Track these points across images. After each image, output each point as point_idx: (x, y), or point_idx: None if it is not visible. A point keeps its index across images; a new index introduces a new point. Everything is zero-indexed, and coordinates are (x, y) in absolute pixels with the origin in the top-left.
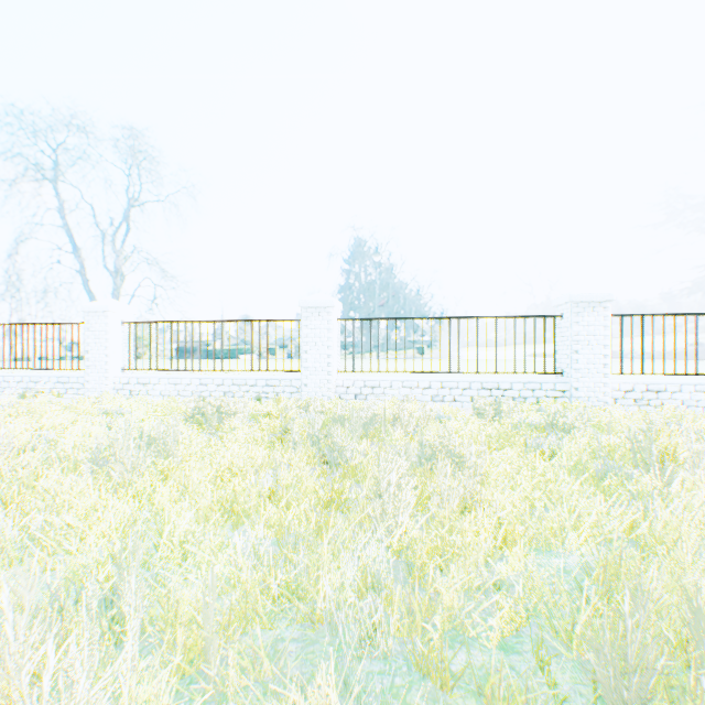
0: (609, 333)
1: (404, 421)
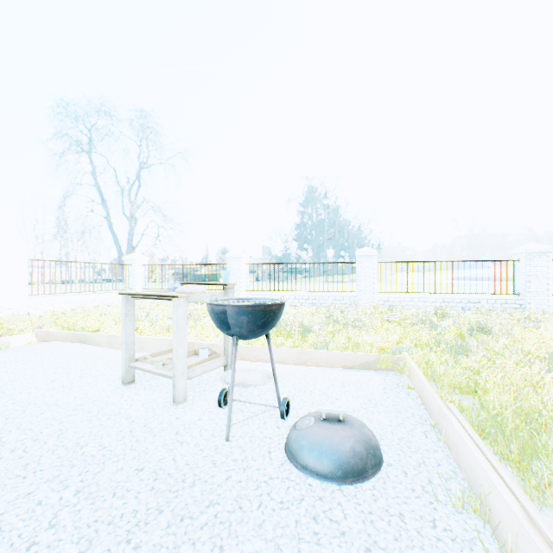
0: (550, 270)
1: (450, 316)
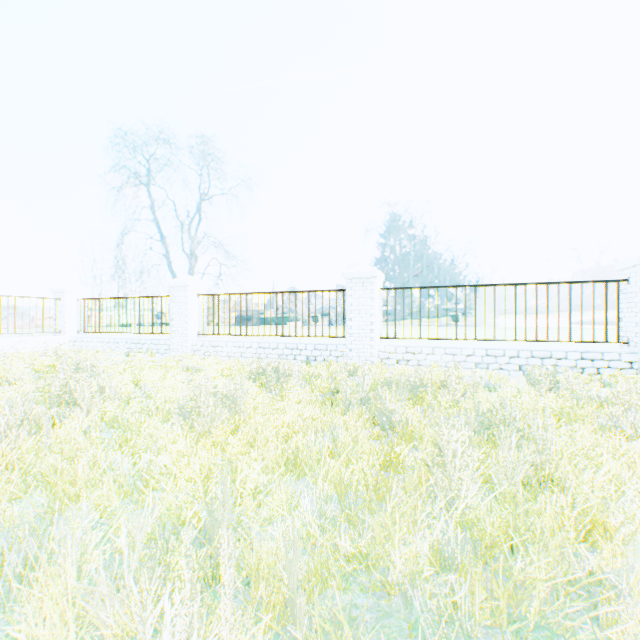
0: None
1: (453, 388)
